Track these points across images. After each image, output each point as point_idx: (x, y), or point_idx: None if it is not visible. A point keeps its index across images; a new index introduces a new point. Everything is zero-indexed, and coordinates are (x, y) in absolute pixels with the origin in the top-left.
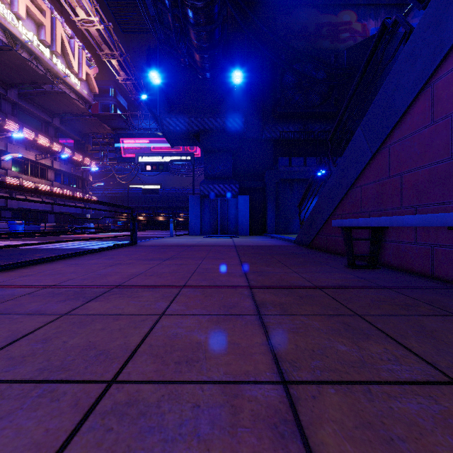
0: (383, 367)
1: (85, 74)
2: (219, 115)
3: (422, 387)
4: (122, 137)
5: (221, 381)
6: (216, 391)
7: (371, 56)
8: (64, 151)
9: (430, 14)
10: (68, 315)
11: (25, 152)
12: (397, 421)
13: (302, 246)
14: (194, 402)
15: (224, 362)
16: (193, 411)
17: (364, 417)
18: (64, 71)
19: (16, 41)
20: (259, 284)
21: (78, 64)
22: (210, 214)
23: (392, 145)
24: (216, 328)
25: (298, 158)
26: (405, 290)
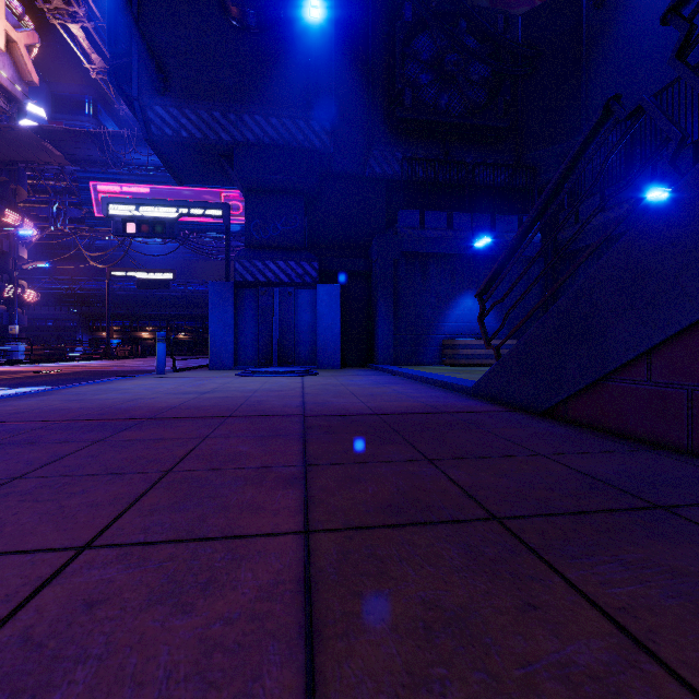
0: None
1: (3, 38)
2: (275, 110)
3: None
4: (95, 179)
5: None
6: None
7: None
8: None
9: None
10: None
11: None
12: None
13: (524, 414)
14: None
15: None
16: None
17: None
18: None
19: None
20: None
21: None
22: (257, 324)
23: None
24: None
25: (437, 212)
26: None
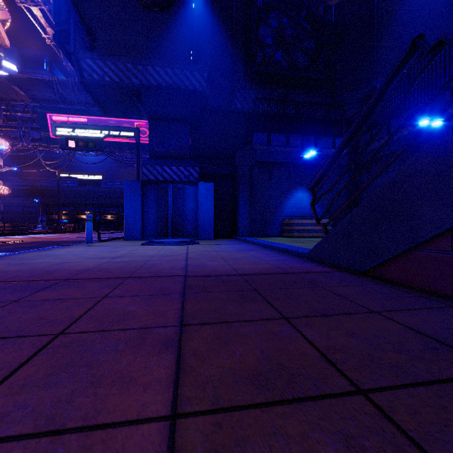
0: None
1: None
2: (169, 64)
3: None
4: (49, 112)
5: None
6: None
7: None
8: None
9: None
10: None
11: None
12: None
13: (348, 274)
14: None
15: None
16: None
17: None
18: None
19: None
20: None
21: None
22: (157, 209)
23: None
24: None
25: (279, 135)
26: None
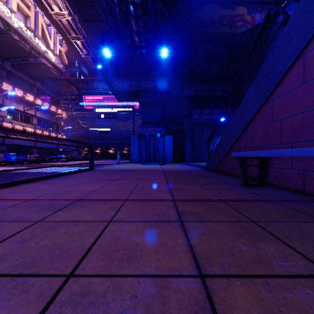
0: (276, 263)
1: (58, 51)
2: (151, 79)
3: (307, 280)
4: (84, 95)
5: (153, 275)
6: (150, 283)
7: (259, 37)
8: (44, 105)
9: (302, 5)
10: (41, 222)
11: (17, 105)
12: (291, 309)
13: (210, 171)
14: (132, 293)
15: (155, 259)
16: (132, 301)
17: (265, 305)
18: (44, 49)
19: (10, 28)
20: (180, 198)
21: (54, 44)
22: (145, 148)
23: (274, 99)
24: (150, 232)
25: (206, 109)
26: (286, 203)
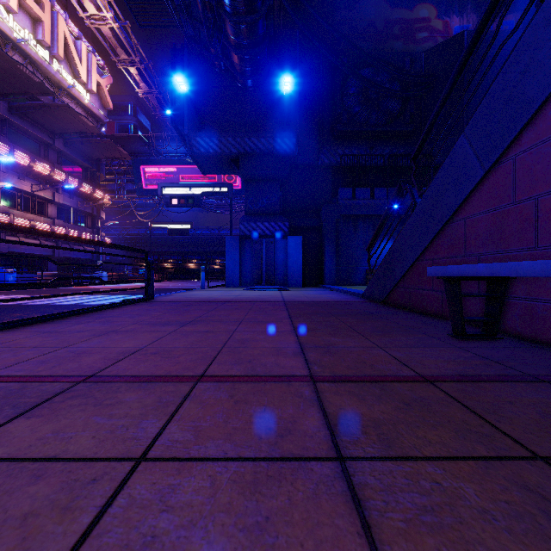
0: None
1: (95, 85)
2: (263, 134)
3: None
4: (142, 164)
5: None
6: None
7: (479, 34)
8: (69, 181)
9: None
10: None
11: (18, 181)
12: None
13: (374, 302)
14: None
15: None
16: None
17: None
18: (69, 80)
19: (6, 40)
20: (327, 371)
21: (87, 72)
22: (252, 260)
23: (519, 155)
24: (250, 512)
25: (363, 189)
26: None
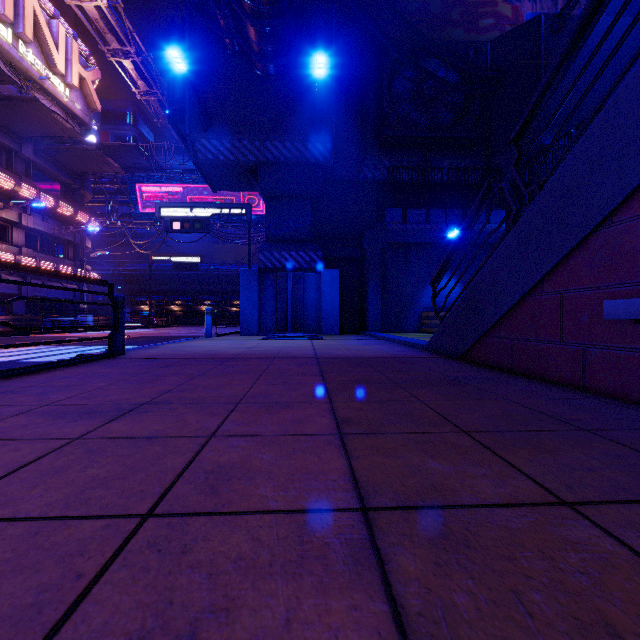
0: None
1: (77, 78)
2: (289, 137)
3: None
4: (140, 182)
5: None
6: None
7: None
8: (41, 199)
9: None
10: None
11: None
12: None
13: (448, 358)
14: None
15: None
16: None
17: None
18: (41, 70)
19: None
20: None
21: (66, 61)
22: (275, 300)
23: None
24: None
25: (417, 210)
26: None
